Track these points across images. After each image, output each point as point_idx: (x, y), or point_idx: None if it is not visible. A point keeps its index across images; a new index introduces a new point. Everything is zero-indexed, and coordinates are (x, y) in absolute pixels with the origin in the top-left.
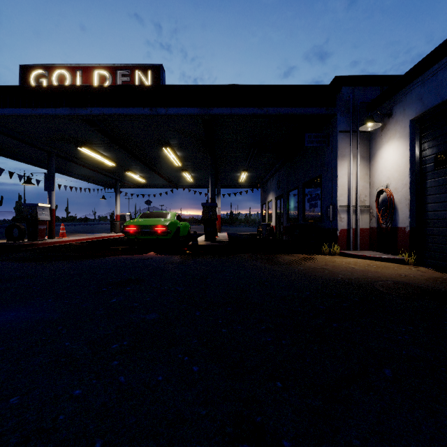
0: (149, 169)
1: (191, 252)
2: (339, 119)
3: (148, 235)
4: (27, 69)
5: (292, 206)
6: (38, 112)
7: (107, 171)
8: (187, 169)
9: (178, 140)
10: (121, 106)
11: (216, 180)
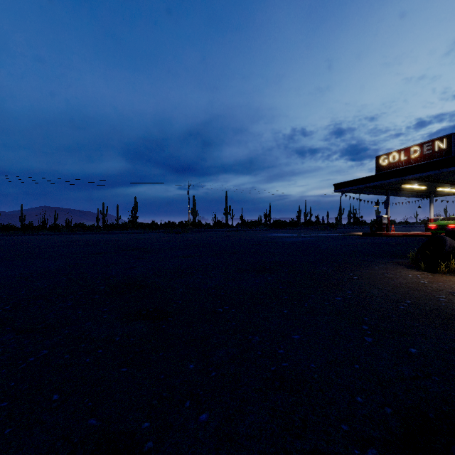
0: None
1: None
2: None
3: (443, 230)
4: (378, 157)
5: None
6: (386, 182)
7: (421, 189)
8: None
9: None
10: (423, 172)
11: None
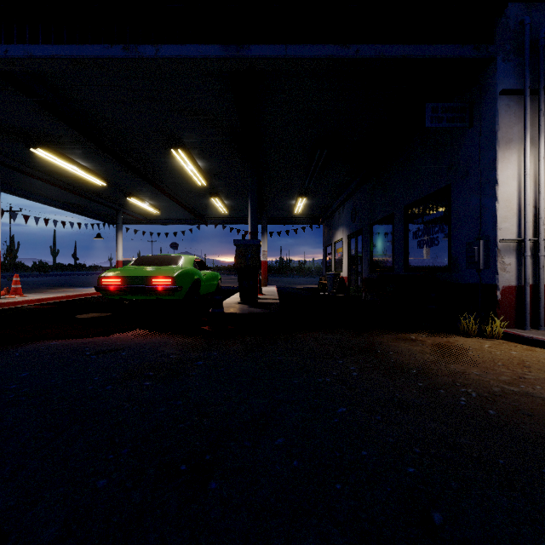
0: (160, 192)
1: (209, 329)
2: (501, 67)
3: (141, 295)
4: None
5: (379, 246)
6: None
7: (101, 196)
8: (217, 193)
9: (195, 135)
10: (67, 41)
11: (261, 211)
